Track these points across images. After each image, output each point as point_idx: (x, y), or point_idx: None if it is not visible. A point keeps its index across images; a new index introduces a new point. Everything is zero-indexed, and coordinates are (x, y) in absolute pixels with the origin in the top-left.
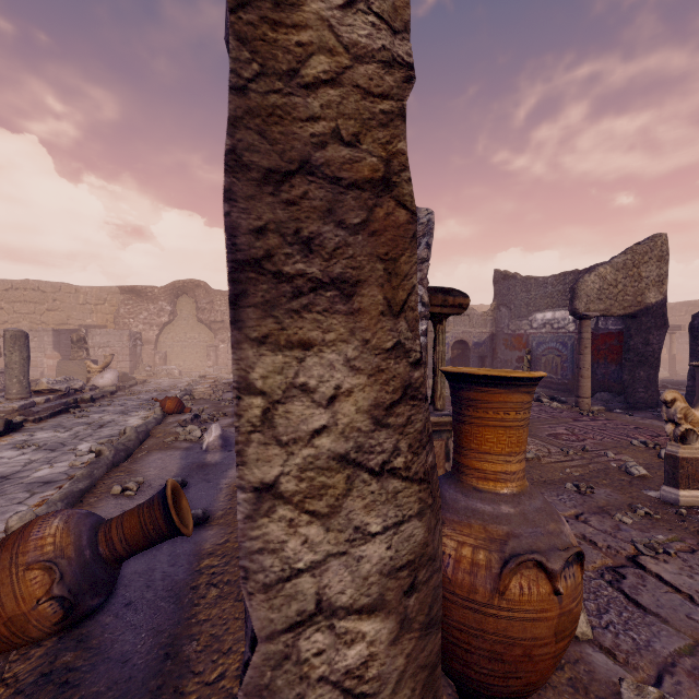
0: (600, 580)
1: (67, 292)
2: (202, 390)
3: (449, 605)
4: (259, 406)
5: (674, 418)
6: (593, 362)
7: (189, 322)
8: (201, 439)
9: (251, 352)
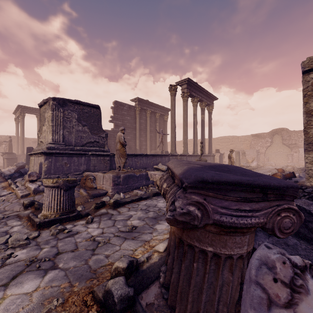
0: None
1: (235, 138)
2: (289, 168)
3: None
4: (306, 157)
5: None
6: None
7: (278, 145)
8: None
9: (305, 154)
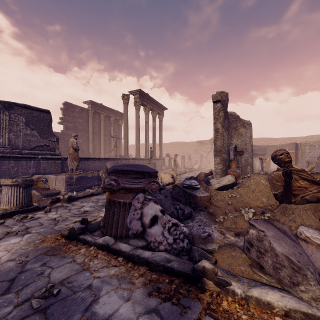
0: None
1: (184, 144)
2: None
3: (227, 174)
4: (215, 160)
5: None
6: None
7: None
8: None
9: (214, 158)
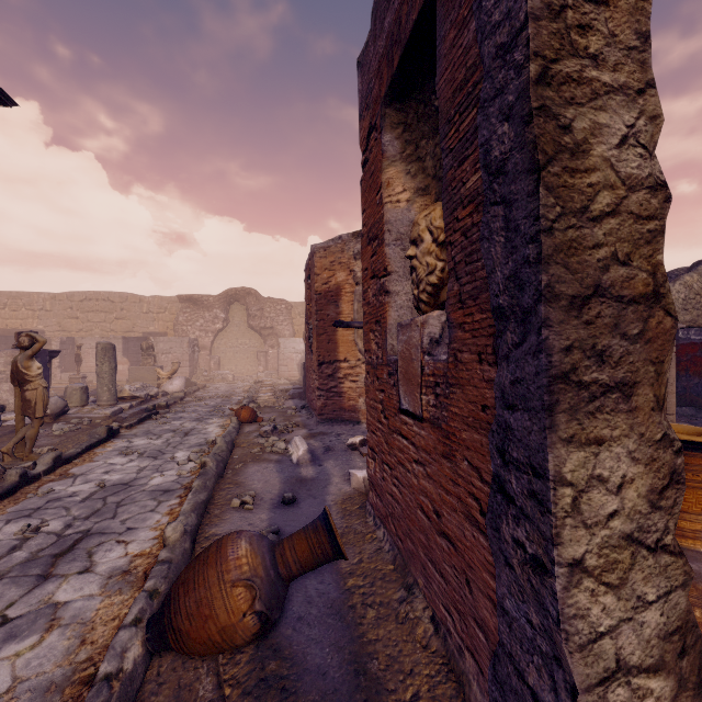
0: None
1: (132, 301)
2: (266, 398)
3: None
4: (567, 495)
5: None
6: None
7: (240, 329)
8: (286, 451)
9: (561, 449)
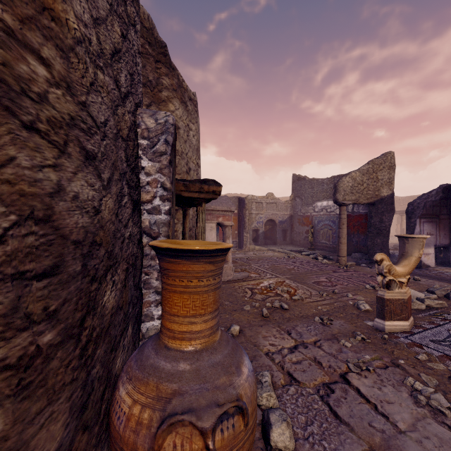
0: (315, 395)
1: None
2: None
3: None
4: None
5: (382, 272)
6: (351, 233)
7: None
8: None
9: None
